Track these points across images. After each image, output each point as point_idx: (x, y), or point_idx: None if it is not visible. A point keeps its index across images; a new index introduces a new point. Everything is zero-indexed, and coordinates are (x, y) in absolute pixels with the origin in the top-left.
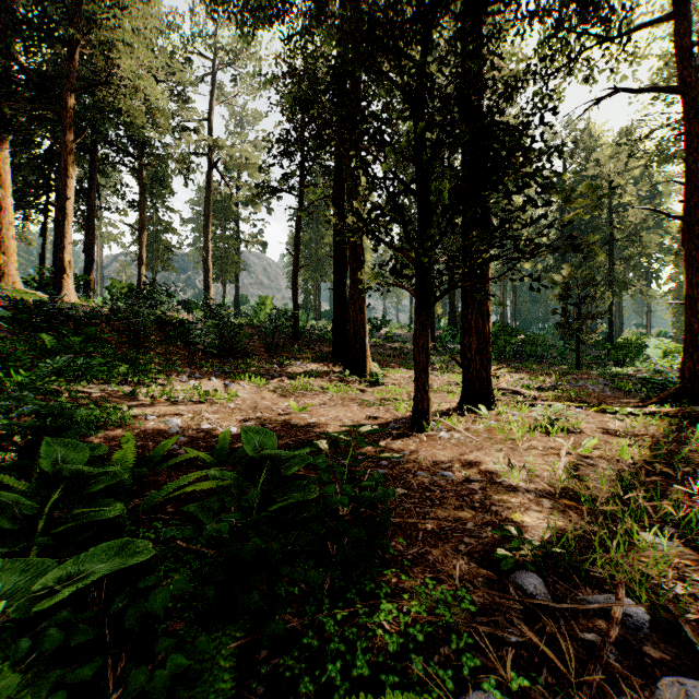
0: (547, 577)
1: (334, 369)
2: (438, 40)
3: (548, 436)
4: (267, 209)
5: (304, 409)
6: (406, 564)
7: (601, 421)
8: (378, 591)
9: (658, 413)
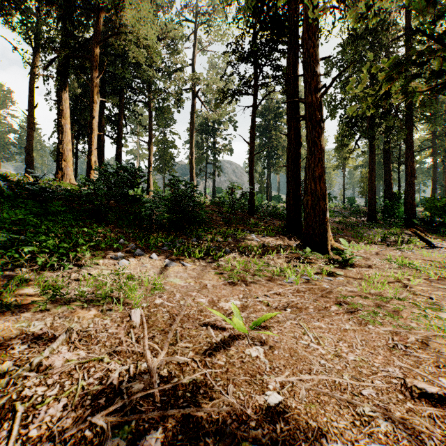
0: None
1: (290, 243)
2: None
3: None
4: (233, 126)
5: (256, 325)
6: None
7: None
8: None
9: None
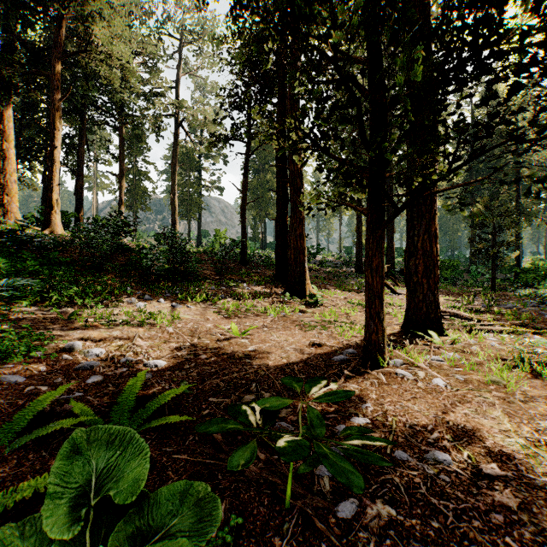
0: None
1: (276, 291)
2: None
3: (536, 377)
4: (223, 160)
5: (244, 332)
6: None
7: None
8: None
9: None
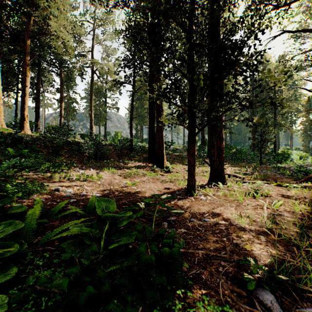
0: (275, 292)
1: (149, 165)
2: (196, 15)
3: (255, 198)
4: (118, 92)
5: (134, 184)
6: (190, 283)
7: (278, 190)
8: (173, 307)
9: (305, 186)
